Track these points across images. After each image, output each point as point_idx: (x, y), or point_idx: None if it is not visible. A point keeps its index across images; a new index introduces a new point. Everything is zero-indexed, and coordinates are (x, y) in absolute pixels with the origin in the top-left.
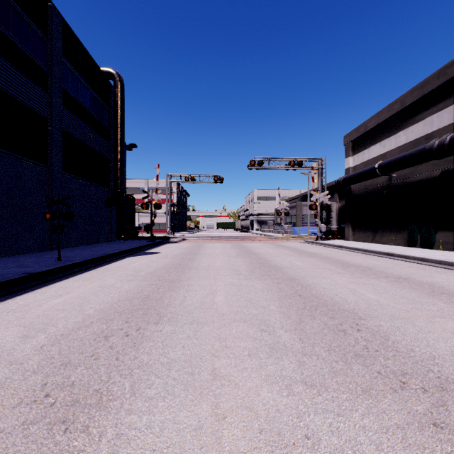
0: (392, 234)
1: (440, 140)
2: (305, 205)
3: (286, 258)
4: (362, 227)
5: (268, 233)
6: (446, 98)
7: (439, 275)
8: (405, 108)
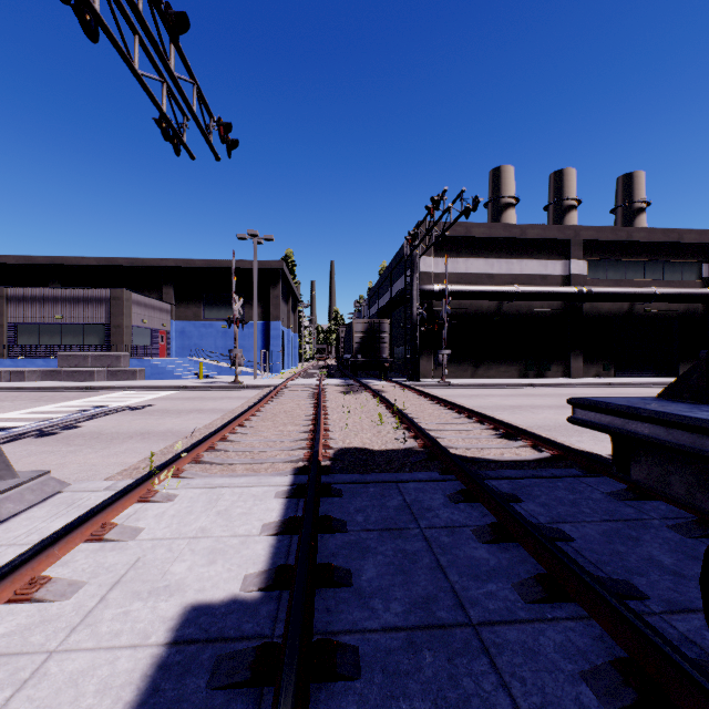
0: (504, 366)
1: (588, 290)
2: (135, 301)
3: None
4: (455, 358)
5: (3, 383)
6: (558, 252)
7: None
8: (521, 239)
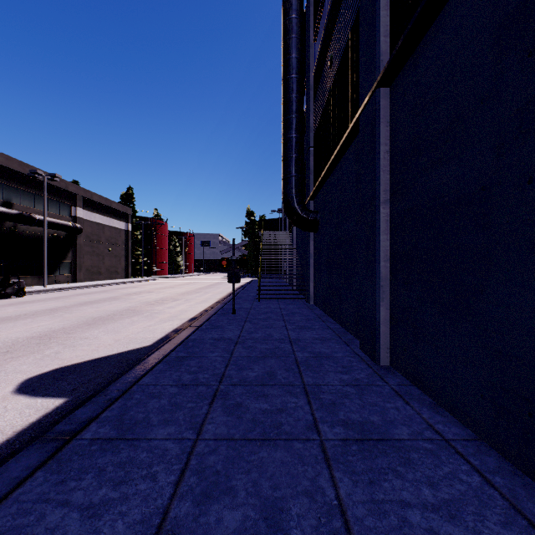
0: None
1: None
2: None
3: None
4: None
5: None
6: None
7: None
8: None
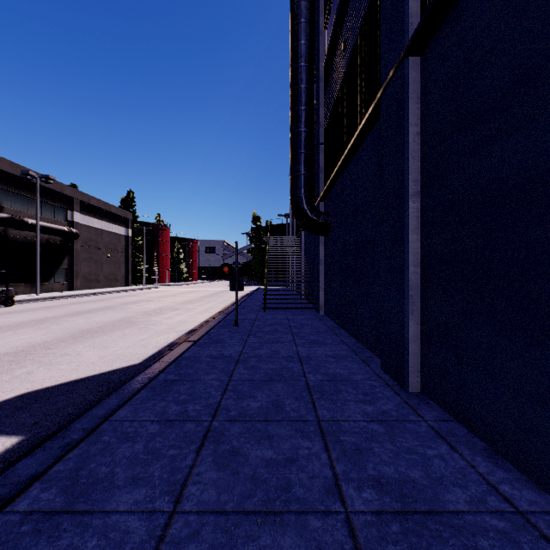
0: None
1: None
2: None
3: None
4: None
5: None
6: None
7: None
8: None
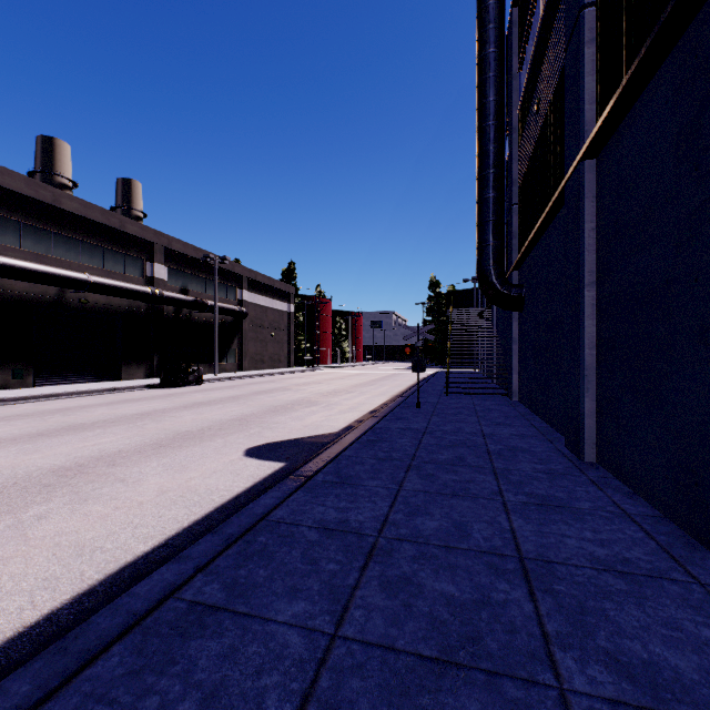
0: None
1: None
2: None
3: (117, 411)
4: None
5: None
6: None
7: (137, 394)
8: None
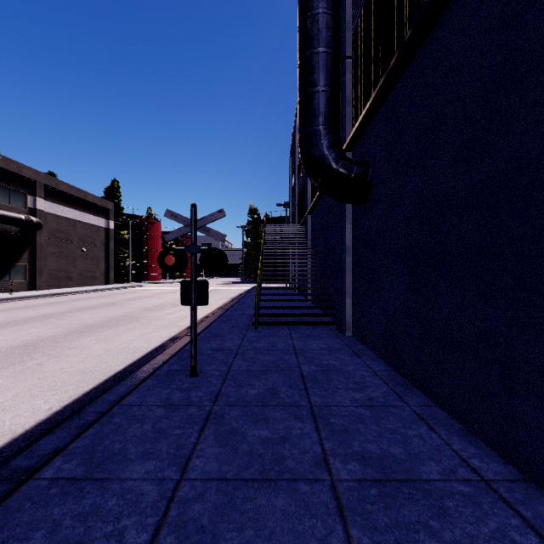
0: None
1: None
2: None
3: None
4: None
5: None
6: None
7: None
8: None
